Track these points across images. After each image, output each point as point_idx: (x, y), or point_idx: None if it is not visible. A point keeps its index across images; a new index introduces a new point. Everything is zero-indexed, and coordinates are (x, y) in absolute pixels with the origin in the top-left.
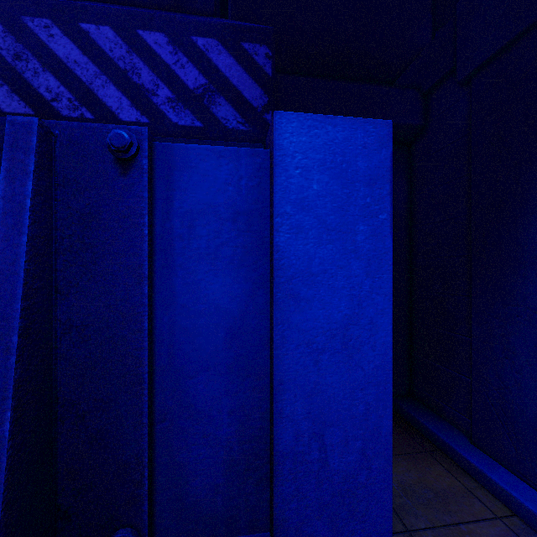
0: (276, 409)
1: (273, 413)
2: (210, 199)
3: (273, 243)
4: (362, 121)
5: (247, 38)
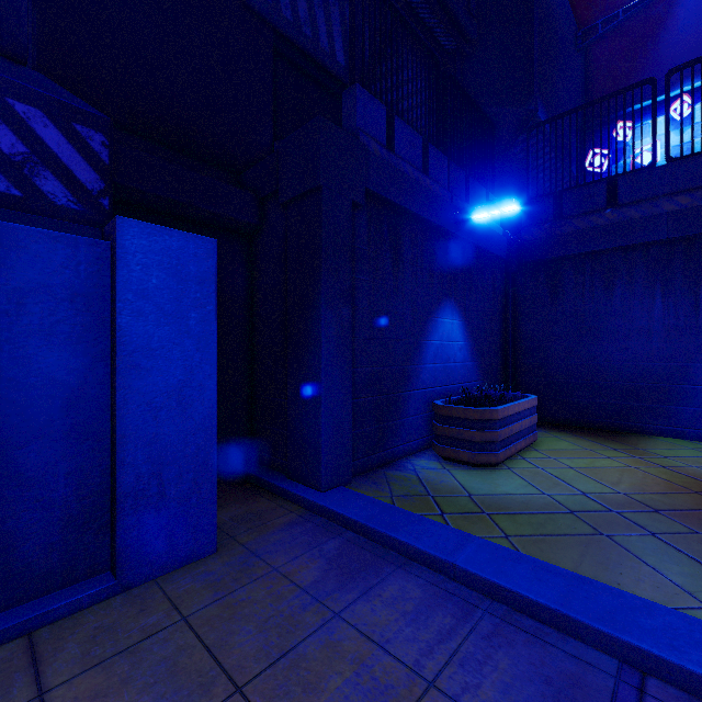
0: (119, 459)
1: (115, 463)
2: (44, 279)
3: (116, 324)
4: (194, 236)
5: (81, 120)
